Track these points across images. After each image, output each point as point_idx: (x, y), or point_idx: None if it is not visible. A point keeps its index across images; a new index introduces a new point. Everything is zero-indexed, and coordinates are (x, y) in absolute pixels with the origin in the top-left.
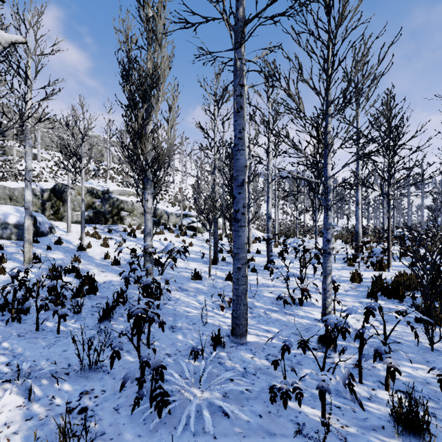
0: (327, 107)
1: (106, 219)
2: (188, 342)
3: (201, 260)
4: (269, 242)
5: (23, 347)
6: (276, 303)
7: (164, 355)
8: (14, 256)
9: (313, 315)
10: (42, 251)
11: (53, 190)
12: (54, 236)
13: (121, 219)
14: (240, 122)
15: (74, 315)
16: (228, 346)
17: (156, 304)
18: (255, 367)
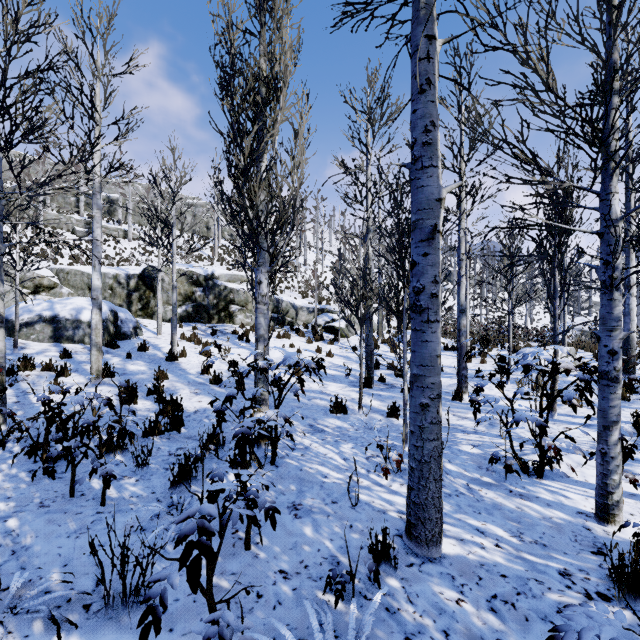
0: (608, 75)
1: (210, 317)
2: (322, 544)
3: (345, 380)
4: (472, 354)
5: (36, 530)
6: (487, 468)
7: (275, 573)
8: (82, 367)
9: (572, 501)
10: (120, 360)
11: (142, 276)
12: (139, 339)
13: (230, 317)
14: (427, 112)
15: (137, 468)
16: (402, 562)
17: (270, 456)
18: (468, 631)
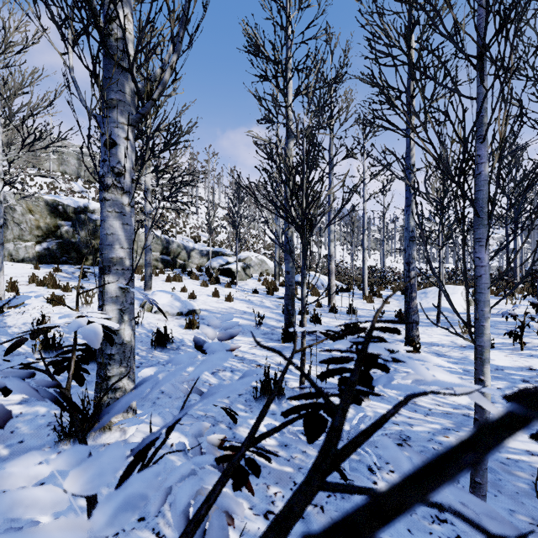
0: None
1: (82, 257)
2: None
3: (256, 331)
4: None
5: None
6: None
7: None
8: None
9: None
10: None
11: None
12: None
13: None
14: None
15: None
16: None
17: None
18: None
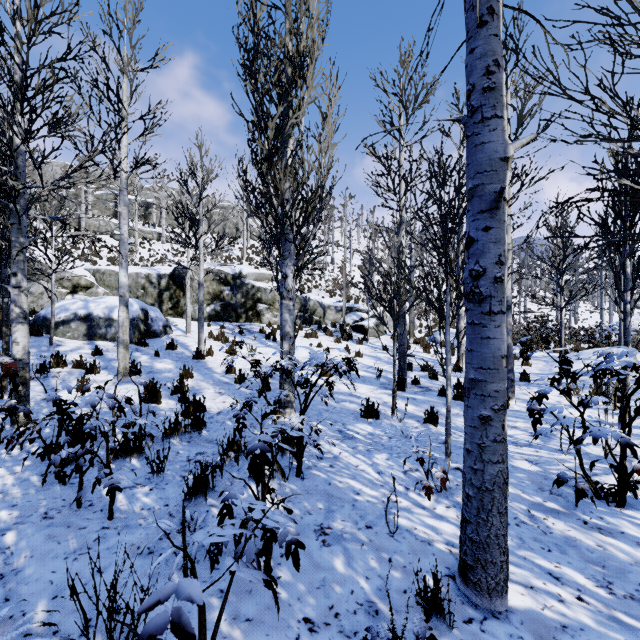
0: None
1: (238, 315)
2: (356, 584)
3: (376, 382)
4: (529, 355)
5: (33, 548)
6: (550, 490)
7: (298, 623)
8: (112, 364)
9: None
10: (148, 358)
11: (172, 275)
12: (168, 338)
13: (257, 316)
14: (488, 49)
15: (152, 476)
16: (458, 616)
17: (295, 466)
18: None
